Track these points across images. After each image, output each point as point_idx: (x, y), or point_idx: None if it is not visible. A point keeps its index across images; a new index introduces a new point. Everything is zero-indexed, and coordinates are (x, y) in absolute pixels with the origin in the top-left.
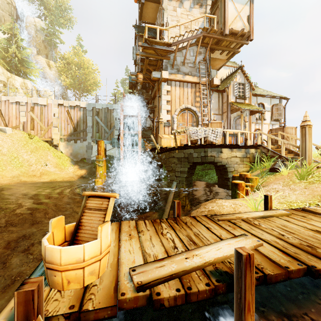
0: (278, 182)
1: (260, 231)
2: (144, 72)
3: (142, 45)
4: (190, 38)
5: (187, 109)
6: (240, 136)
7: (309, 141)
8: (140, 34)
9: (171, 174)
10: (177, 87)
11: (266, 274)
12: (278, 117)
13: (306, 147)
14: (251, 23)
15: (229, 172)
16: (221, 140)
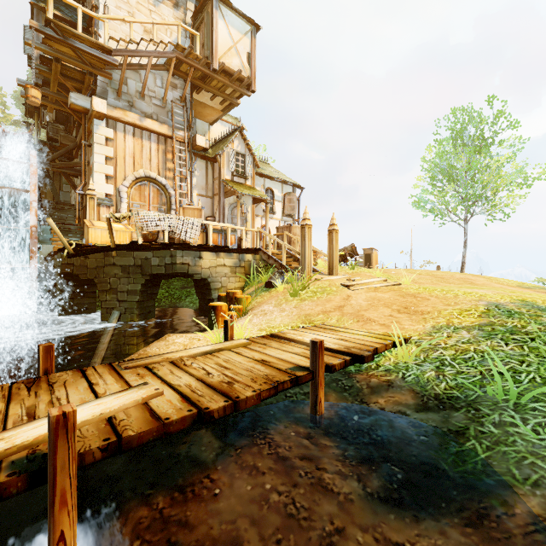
0: (270, 302)
1: (182, 374)
2: (55, 88)
3: (40, 29)
4: (152, 53)
5: (150, 180)
6: (231, 234)
7: (309, 246)
8: (41, 5)
9: (109, 297)
10: (128, 135)
11: (122, 437)
12: (291, 211)
13: (306, 254)
14: (253, 66)
15: (214, 290)
16: (201, 238)
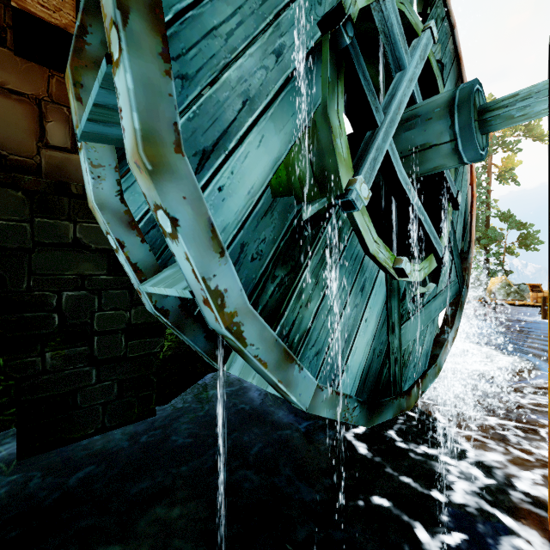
0: None
1: None
2: None
3: None
4: None
5: None
6: None
7: None
8: None
9: None
10: None
11: None
12: None
13: None
14: None
15: None
16: None
